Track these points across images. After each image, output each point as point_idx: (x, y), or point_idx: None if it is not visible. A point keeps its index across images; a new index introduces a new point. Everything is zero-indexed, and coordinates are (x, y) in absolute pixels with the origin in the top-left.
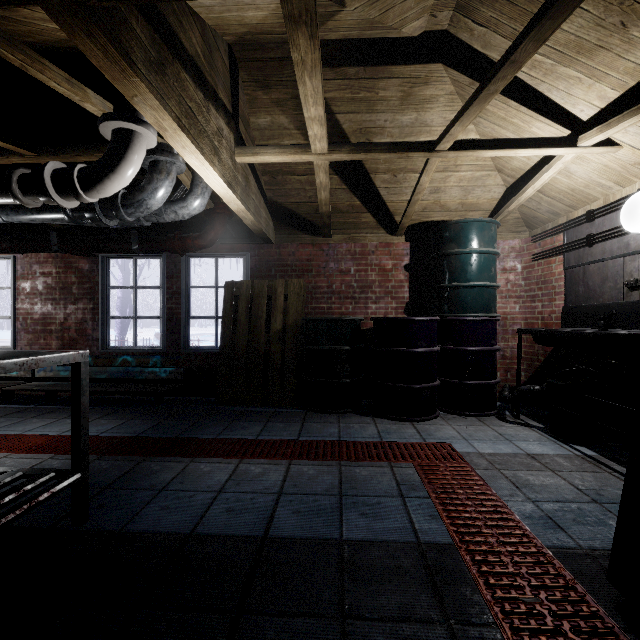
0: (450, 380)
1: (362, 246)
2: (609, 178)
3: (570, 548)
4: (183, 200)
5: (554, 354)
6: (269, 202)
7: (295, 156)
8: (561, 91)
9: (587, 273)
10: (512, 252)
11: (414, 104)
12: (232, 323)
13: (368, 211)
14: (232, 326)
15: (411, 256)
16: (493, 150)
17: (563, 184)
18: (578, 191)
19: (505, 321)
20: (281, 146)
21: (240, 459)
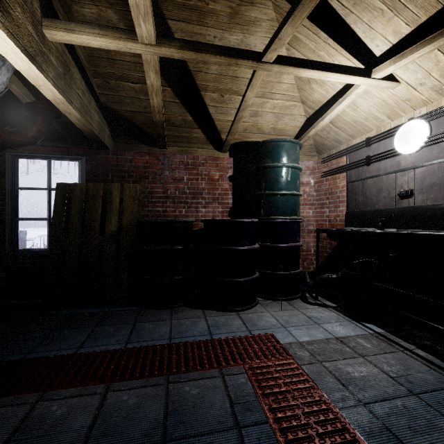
0: (266, 271)
1: (194, 158)
2: (384, 112)
3: None
4: None
5: (338, 247)
6: (104, 108)
7: (119, 42)
8: (365, 24)
9: (365, 186)
10: (307, 170)
11: (241, 24)
12: (65, 225)
13: (199, 127)
14: (65, 228)
15: (234, 169)
16: (310, 70)
17: (349, 116)
18: (359, 123)
19: (303, 223)
20: (102, 27)
21: (42, 393)
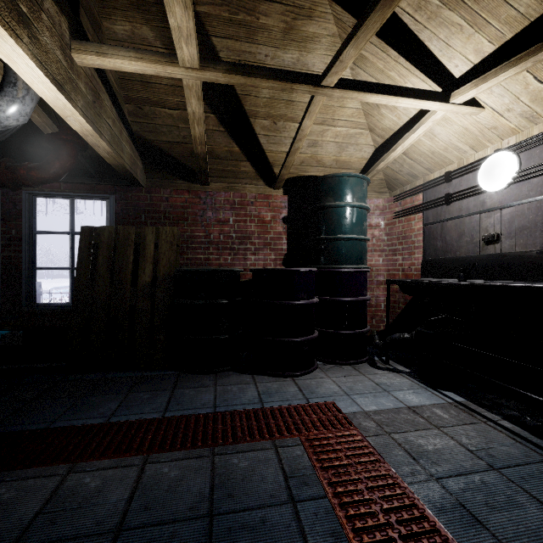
0: (327, 330)
1: (241, 196)
2: (466, 142)
3: None
4: None
5: (414, 302)
6: (136, 138)
7: (157, 66)
8: (441, 41)
9: (445, 229)
10: (377, 210)
11: (296, 41)
12: (91, 275)
13: (247, 159)
14: (91, 278)
15: (289, 209)
16: (377, 94)
17: (426, 146)
18: (437, 154)
19: (371, 272)
20: (138, 49)
21: (72, 464)
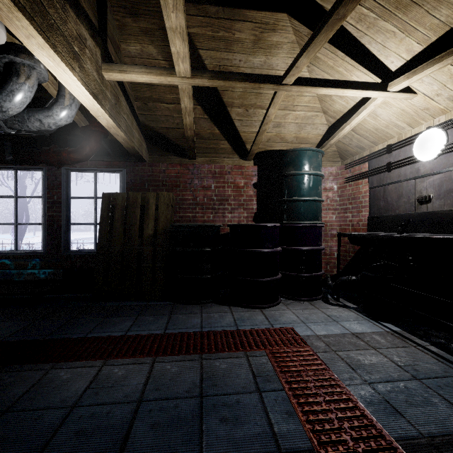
0: (289, 273)
1: (220, 167)
2: (404, 120)
3: (414, 438)
4: (48, 109)
5: (361, 251)
6: (142, 126)
7: (161, 77)
8: (379, 44)
9: (386, 191)
10: (330, 176)
11: (263, 48)
12: (109, 229)
13: (225, 139)
14: (109, 231)
15: (258, 176)
16: (327, 88)
17: (370, 124)
18: (380, 130)
19: (326, 227)
20: (147, 66)
21: (105, 360)
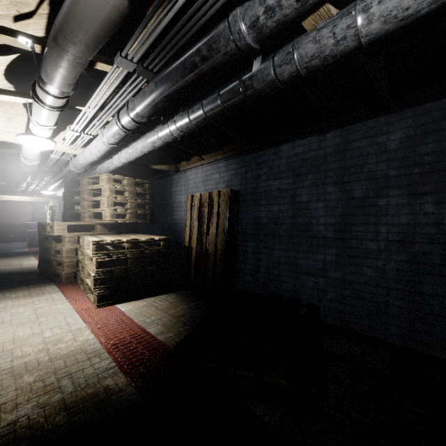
0: None
1: (17, 206)
2: None
3: None
4: None
5: None
6: None
7: None
8: None
9: None
10: None
11: None
12: None
13: None
14: None
15: (32, 209)
16: None
17: None
18: None
19: None
20: None
21: None
